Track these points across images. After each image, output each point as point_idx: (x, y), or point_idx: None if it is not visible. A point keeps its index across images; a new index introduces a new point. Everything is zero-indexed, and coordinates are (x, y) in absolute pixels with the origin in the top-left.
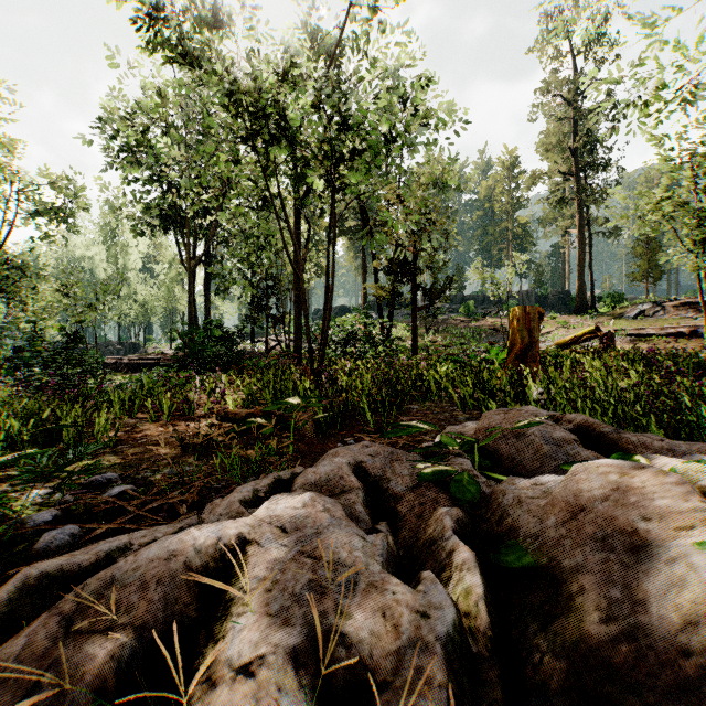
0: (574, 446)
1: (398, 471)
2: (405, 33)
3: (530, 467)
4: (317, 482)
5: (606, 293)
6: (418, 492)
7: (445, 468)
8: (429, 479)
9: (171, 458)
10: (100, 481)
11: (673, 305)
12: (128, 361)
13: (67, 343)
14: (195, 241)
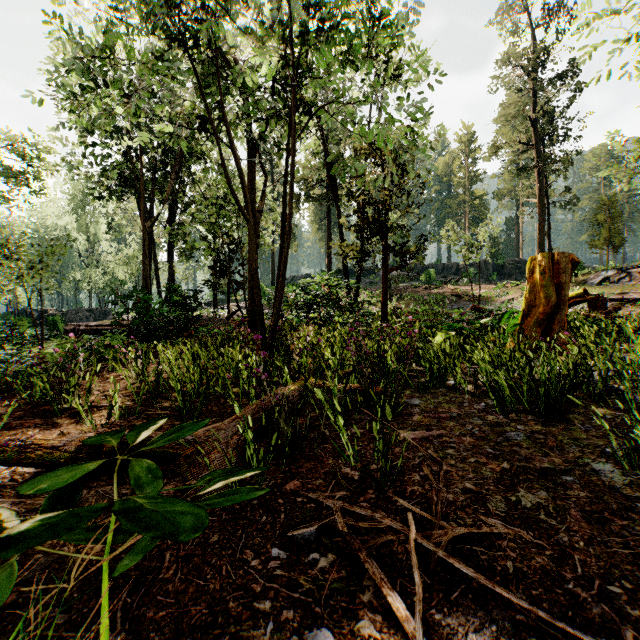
0: None
1: None
2: None
3: None
4: None
5: None
6: None
7: None
8: None
9: None
10: None
11: (639, 271)
12: (85, 327)
13: None
14: (153, 202)
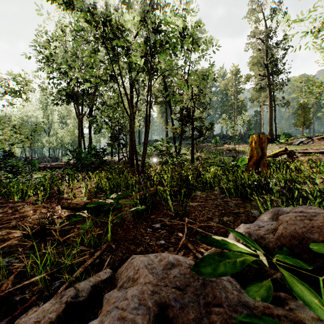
0: None
1: None
2: None
3: None
4: None
5: (282, 133)
6: None
7: None
8: None
9: (11, 245)
10: None
11: (317, 138)
12: (50, 165)
13: (5, 156)
14: (82, 106)
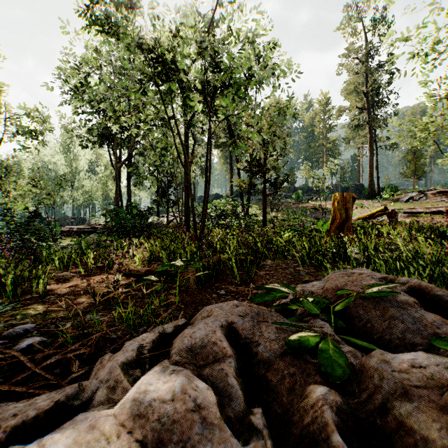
0: (417, 309)
1: (266, 334)
2: (258, 13)
3: (378, 327)
4: (192, 347)
5: (387, 186)
6: (287, 360)
7: (309, 333)
8: (297, 348)
9: (84, 307)
10: (18, 332)
11: (432, 193)
12: (77, 229)
13: (30, 218)
14: (120, 150)
